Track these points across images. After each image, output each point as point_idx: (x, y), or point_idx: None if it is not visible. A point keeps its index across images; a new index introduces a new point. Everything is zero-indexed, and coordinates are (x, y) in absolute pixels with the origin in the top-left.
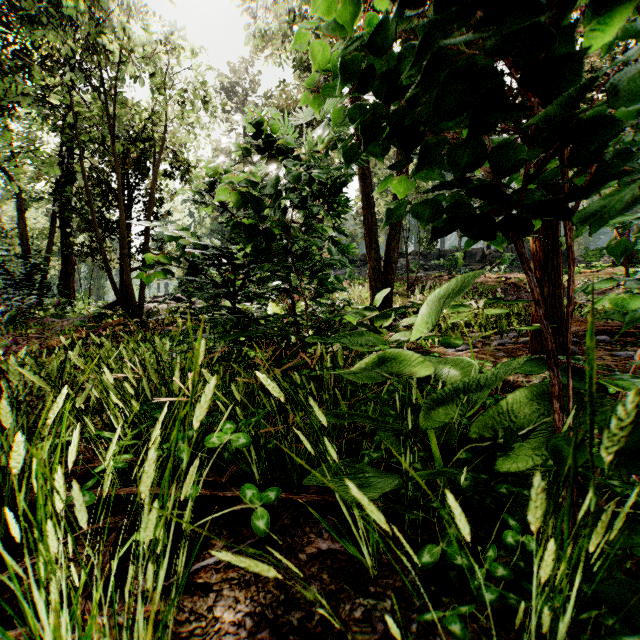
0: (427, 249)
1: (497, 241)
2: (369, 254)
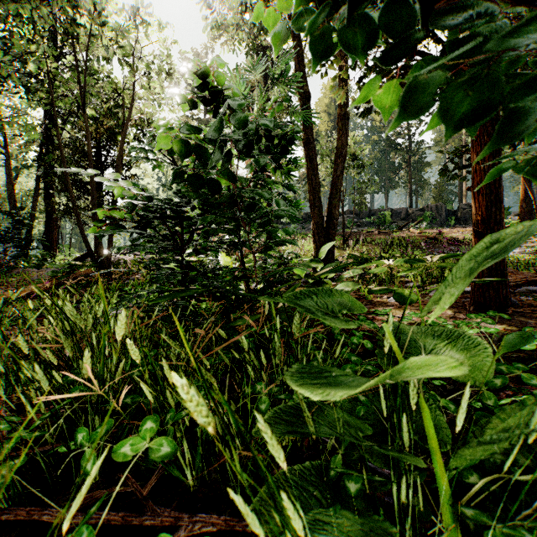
0: (360, 208)
1: (530, 172)
2: (313, 211)
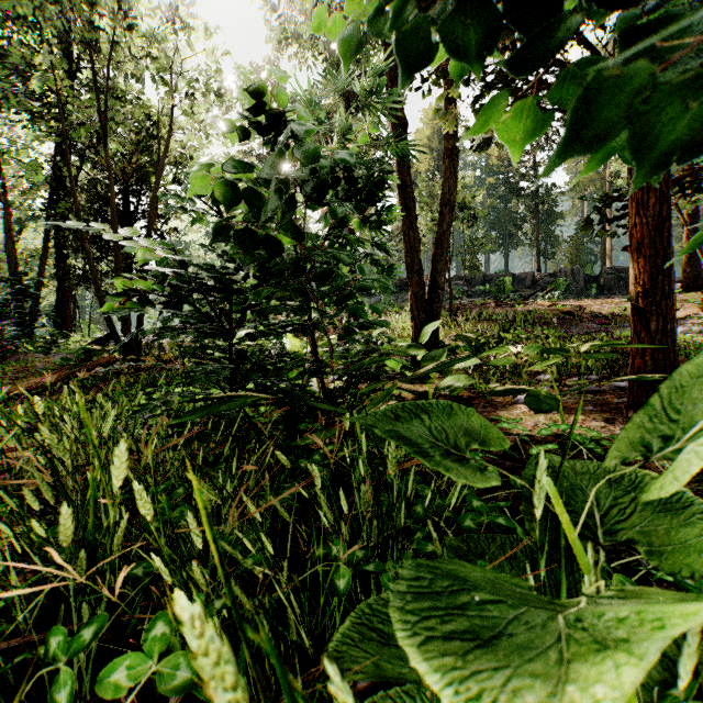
0: (472, 273)
1: None
2: (411, 278)
